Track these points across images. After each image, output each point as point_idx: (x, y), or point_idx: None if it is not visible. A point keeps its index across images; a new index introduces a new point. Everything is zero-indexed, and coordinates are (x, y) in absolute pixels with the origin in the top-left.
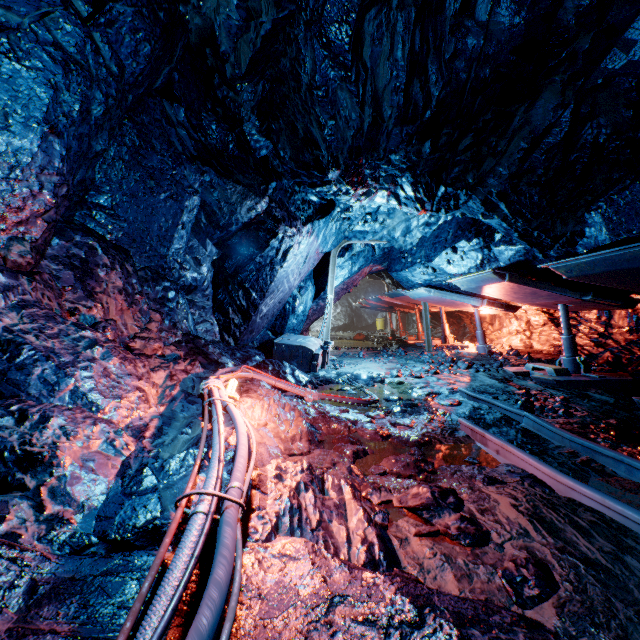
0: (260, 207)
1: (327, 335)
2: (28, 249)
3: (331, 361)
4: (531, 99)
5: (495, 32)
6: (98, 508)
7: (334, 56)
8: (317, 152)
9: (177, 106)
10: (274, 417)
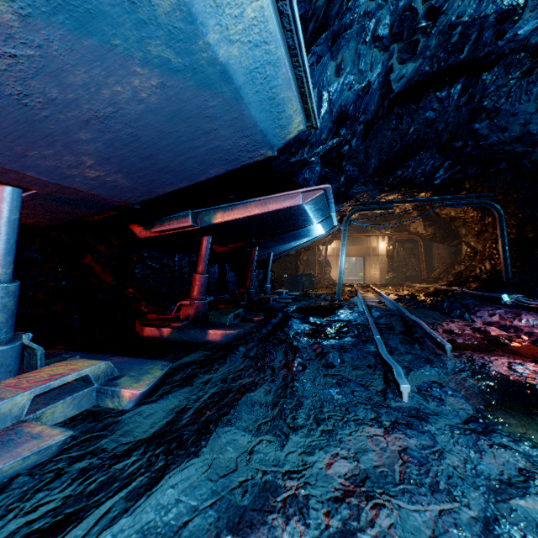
0: None
1: None
2: None
3: None
4: None
5: None
6: None
7: None
8: None
9: None
10: None
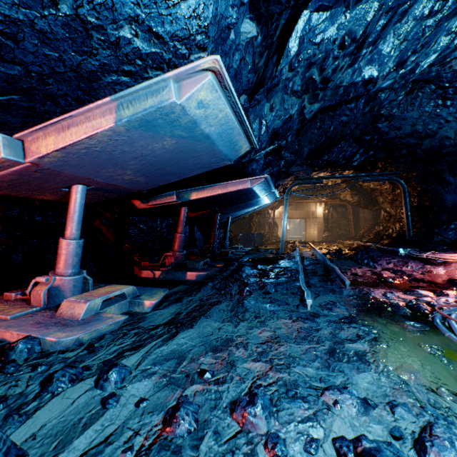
0: None
1: None
2: None
3: None
4: None
5: None
6: None
7: None
8: None
9: None
10: None
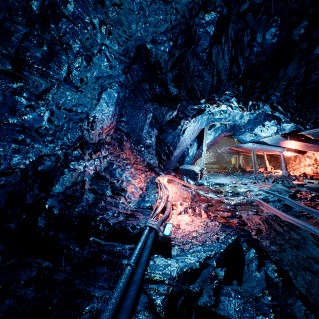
0: (174, 114)
1: (203, 165)
2: (110, 137)
3: (204, 177)
4: (285, 66)
5: (265, 45)
6: (137, 202)
7: (201, 62)
8: (196, 93)
9: (146, 84)
10: (179, 191)
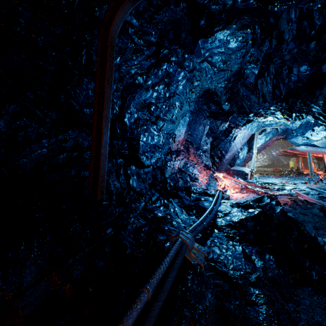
0: (226, 125)
1: (253, 167)
2: (183, 147)
3: (255, 178)
4: (320, 88)
5: (300, 75)
6: (205, 186)
7: (249, 89)
8: (245, 110)
9: (205, 106)
10: (231, 184)
